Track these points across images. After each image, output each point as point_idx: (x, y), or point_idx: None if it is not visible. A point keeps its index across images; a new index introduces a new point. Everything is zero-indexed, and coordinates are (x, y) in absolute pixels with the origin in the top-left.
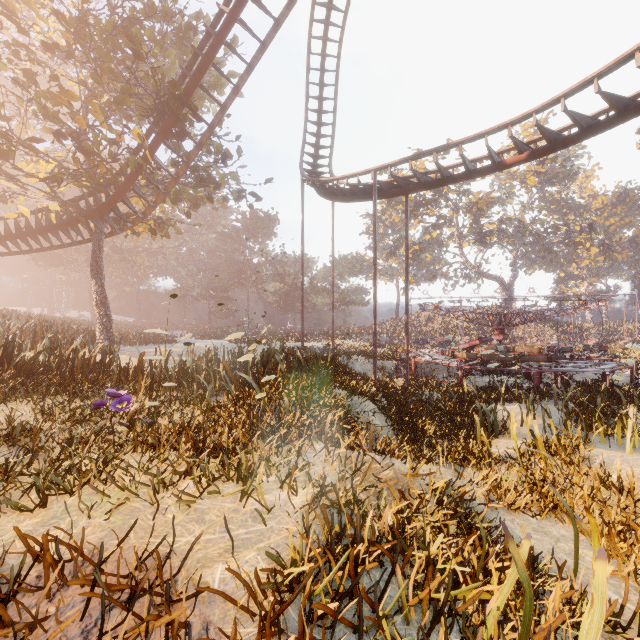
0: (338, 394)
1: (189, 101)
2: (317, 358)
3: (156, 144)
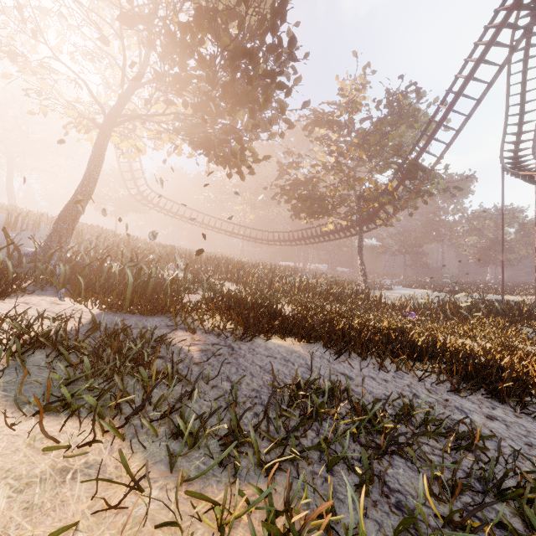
0: (525, 330)
1: (421, 166)
2: (511, 309)
3: (398, 187)
